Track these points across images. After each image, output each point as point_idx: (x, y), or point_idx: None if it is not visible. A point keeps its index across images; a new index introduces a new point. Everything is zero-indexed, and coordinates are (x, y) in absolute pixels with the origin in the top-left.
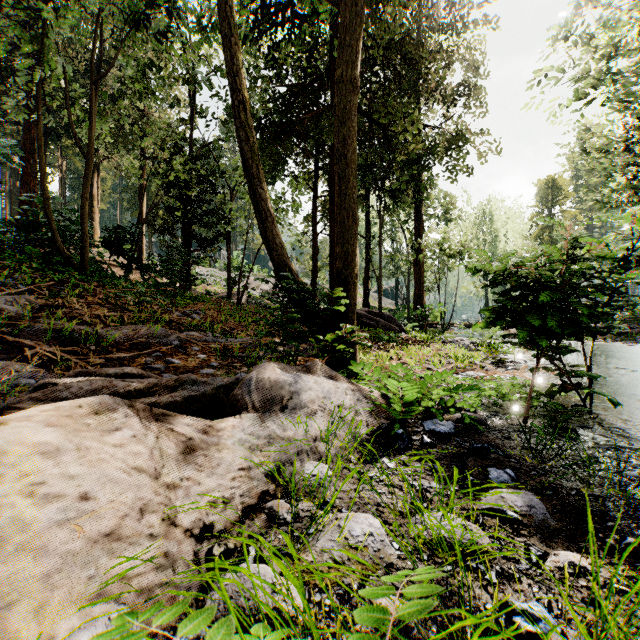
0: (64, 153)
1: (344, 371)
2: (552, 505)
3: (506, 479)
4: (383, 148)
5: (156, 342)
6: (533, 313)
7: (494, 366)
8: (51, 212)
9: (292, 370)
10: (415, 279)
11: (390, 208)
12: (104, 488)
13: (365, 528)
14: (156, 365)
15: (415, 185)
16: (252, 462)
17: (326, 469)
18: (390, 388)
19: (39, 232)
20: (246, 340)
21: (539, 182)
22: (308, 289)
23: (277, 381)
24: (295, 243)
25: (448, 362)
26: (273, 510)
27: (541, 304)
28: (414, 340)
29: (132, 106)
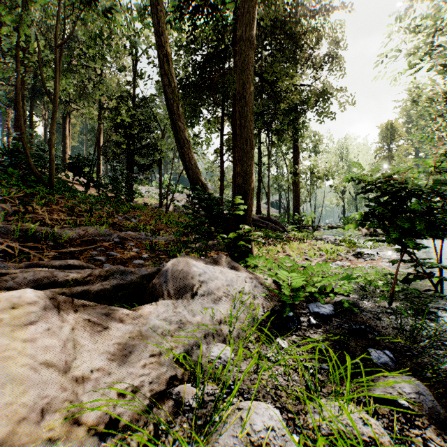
0: (46, 106)
1: (243, 262)
2: (434, 389)
3: (386, 360)
4: (271, 99)
5: (101, 239)
6: (399, 216)
7: (355, 257)
8: (26, 143)
9: (202, 262)
10: (293, 194)
11: (275, 143)
12: (4, 389)
13: (266, 421)
14: (99, 257)
15: (293, 127)
16: (163, 348)
17: (229, 351)
18: (281, 277)
19: (18, 158)
20: (170, 238)
21: (381, 125)
22: (215, 198)
23: (189, 272)
24: (208, 169)
25: (321, 254)
26: (180, 396)
27: (403, 209)
28: (294, 238)
29: (93, 73)
